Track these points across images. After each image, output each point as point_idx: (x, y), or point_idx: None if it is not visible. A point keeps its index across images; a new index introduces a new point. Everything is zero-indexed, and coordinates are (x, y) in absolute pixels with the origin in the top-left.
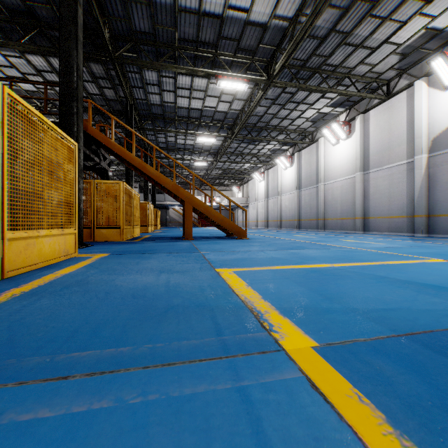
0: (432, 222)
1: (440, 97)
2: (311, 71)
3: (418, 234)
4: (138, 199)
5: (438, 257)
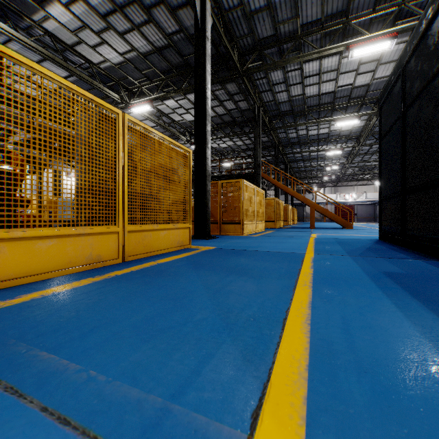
0: None
1: None
2: None
3: None
4: (282, 205)
5: None
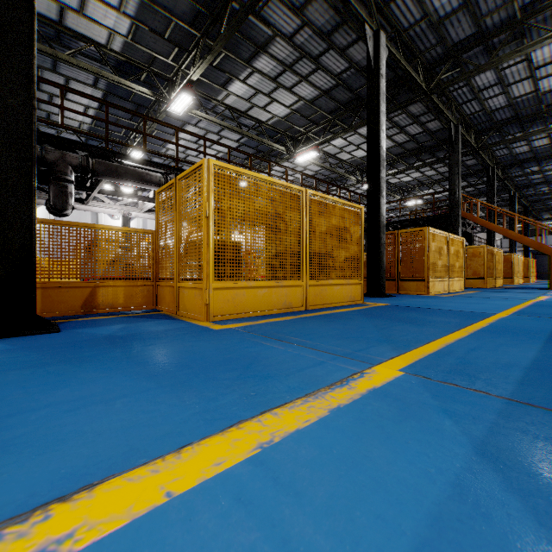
0: None
1: None
2: None
3: None
4: (500, 254)
5: None
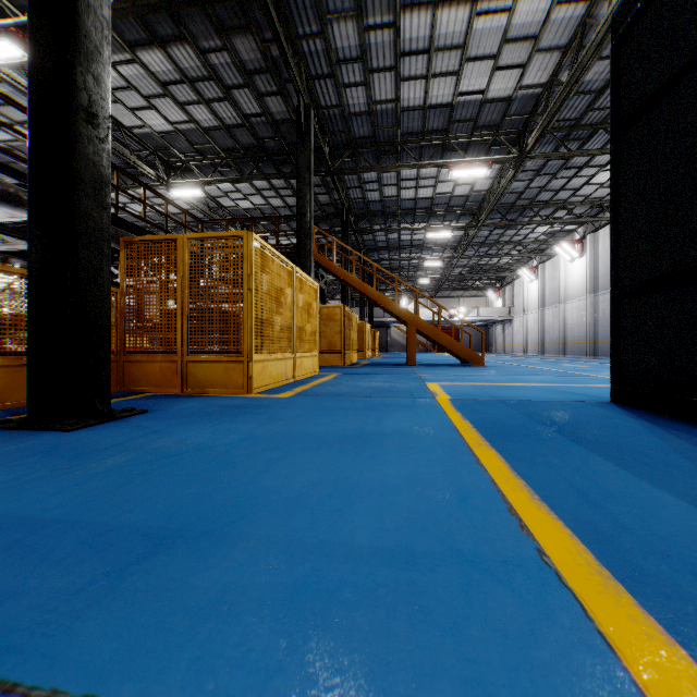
0: None
1: None
2: (589, 129)
3: None
4: (356, 320)
5: None
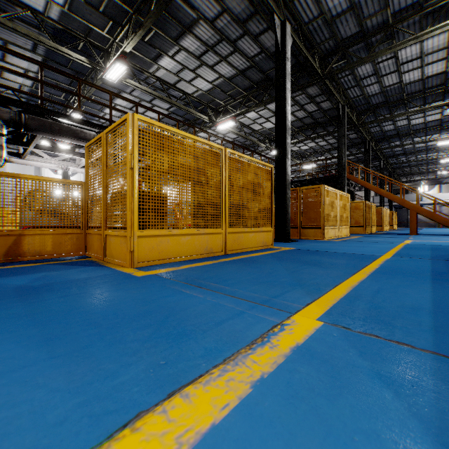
0: None
1: None
2: None
3: None
4: (374, 208)
5: None
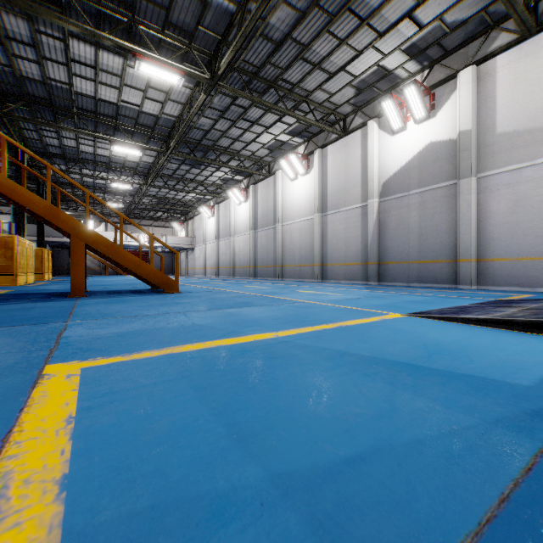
0: (383, 269)
1: (389, 141)
2: (265, 84)
3: (372, 282)
4: None
5: (396, 311)
